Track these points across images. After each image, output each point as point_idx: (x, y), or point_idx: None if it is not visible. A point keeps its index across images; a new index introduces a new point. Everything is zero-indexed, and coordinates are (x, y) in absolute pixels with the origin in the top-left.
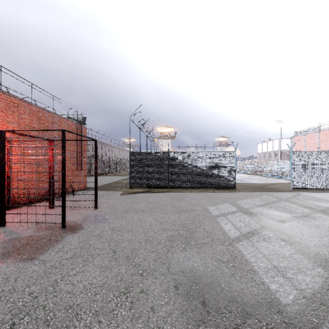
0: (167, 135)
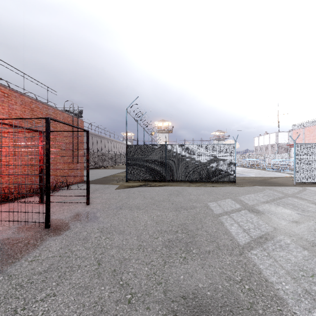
0: (164, 129)
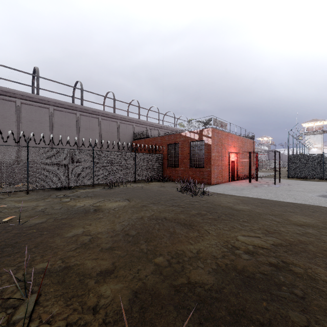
0: (316, 130)
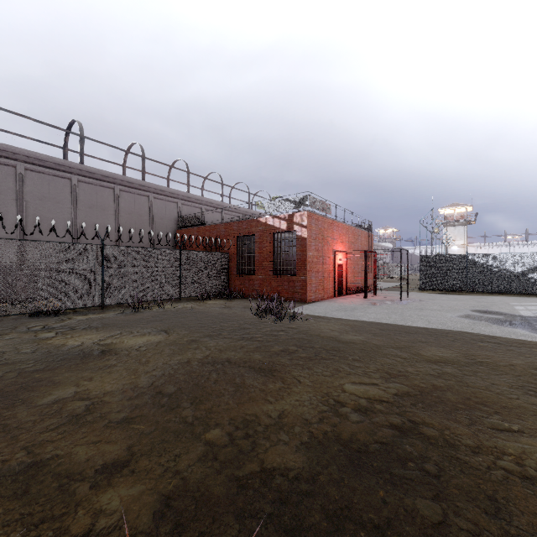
0: (458, 220)
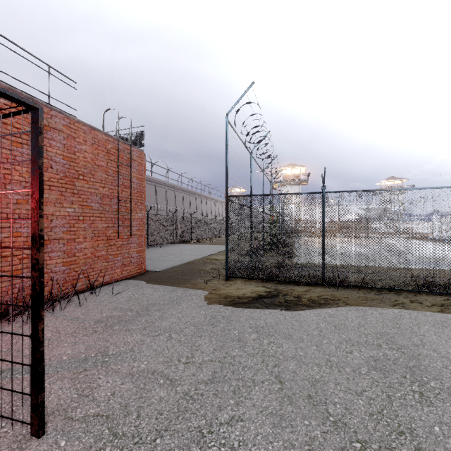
0: (294, 179)
